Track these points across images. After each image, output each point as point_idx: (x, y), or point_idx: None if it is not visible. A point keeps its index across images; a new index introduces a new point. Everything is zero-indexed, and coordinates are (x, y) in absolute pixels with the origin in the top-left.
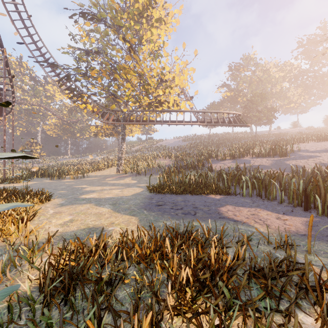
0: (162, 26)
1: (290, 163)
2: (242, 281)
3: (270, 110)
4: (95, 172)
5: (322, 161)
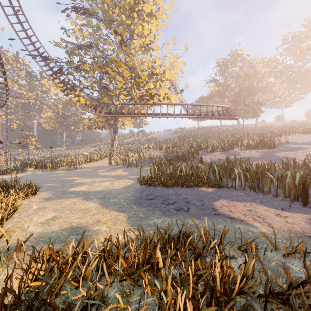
0: (153, 20)
1: (280, 155)
2: (254, 307)
3: (257, 104)
4: (88, 163)
5: None
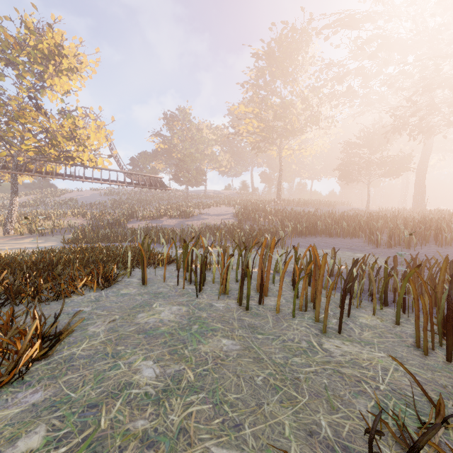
0: (75, 77)
1: (188, 223)
2: None
3: (200, 173)
4: None
5: (205, 222)
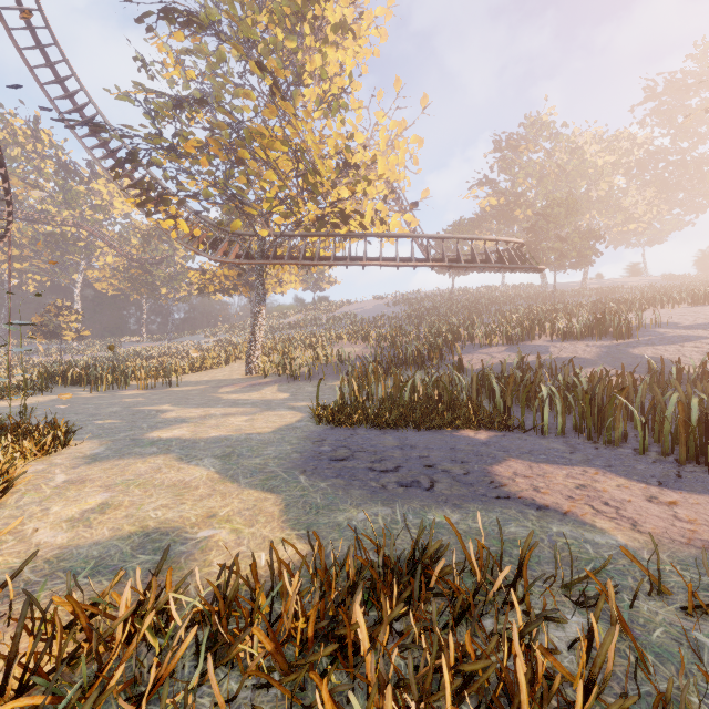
0: (348, 42)
1: (642, 352)
2: None
3: (587, 236)
4: (198, 373)
5: None
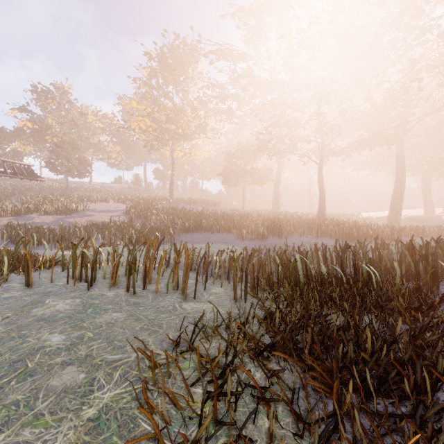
0: None
1: (69, 220)
2: None
3: (84, 163)
4: None
5: (91, 219)
